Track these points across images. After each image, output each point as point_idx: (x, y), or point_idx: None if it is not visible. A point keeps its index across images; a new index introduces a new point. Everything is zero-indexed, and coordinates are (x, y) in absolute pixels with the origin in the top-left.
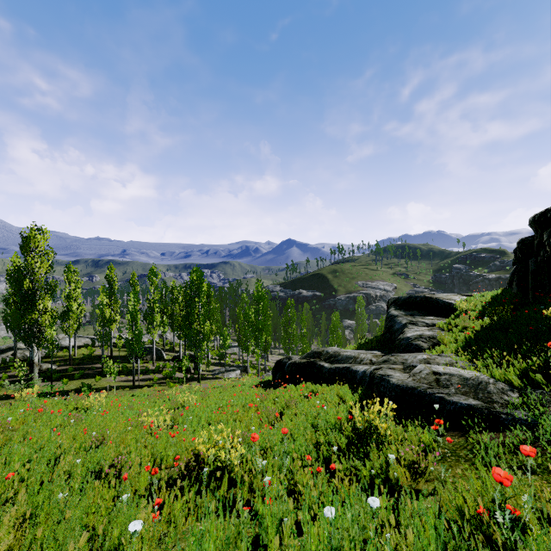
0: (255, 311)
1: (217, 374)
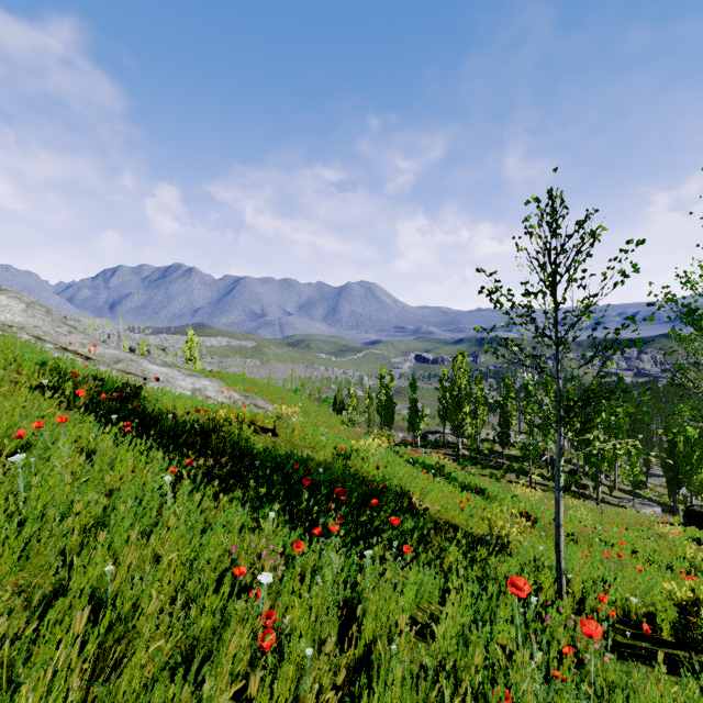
0: (684, 438)
1: (624, 502)
